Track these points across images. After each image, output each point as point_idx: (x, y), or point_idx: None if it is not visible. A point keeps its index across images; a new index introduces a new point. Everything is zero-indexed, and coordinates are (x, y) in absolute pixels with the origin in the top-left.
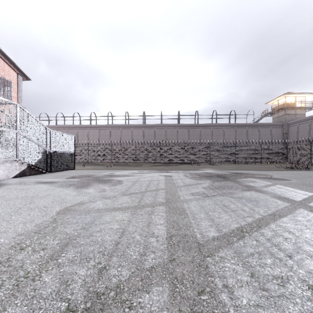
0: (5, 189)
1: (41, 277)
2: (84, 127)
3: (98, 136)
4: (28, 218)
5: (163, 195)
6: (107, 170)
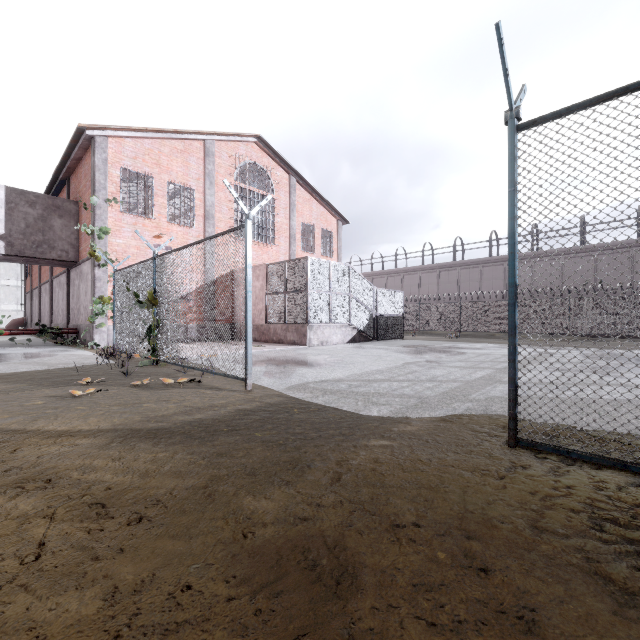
0: (352, 350)
1: (407, 375)
2: (412, 270)
3: (435, 285)
4: (386, 363)
5: (506, 365)
6: (448, 342)
